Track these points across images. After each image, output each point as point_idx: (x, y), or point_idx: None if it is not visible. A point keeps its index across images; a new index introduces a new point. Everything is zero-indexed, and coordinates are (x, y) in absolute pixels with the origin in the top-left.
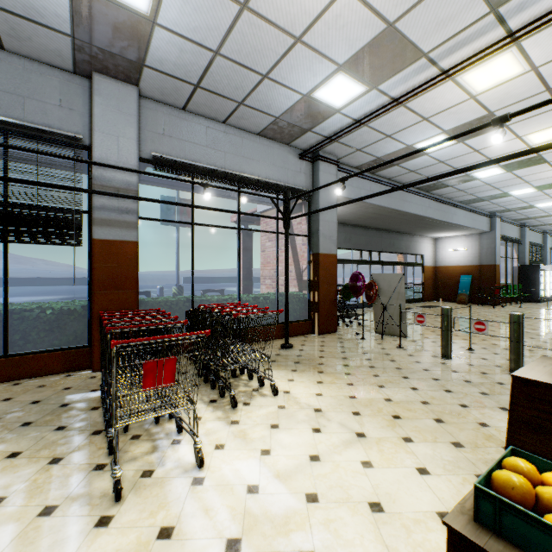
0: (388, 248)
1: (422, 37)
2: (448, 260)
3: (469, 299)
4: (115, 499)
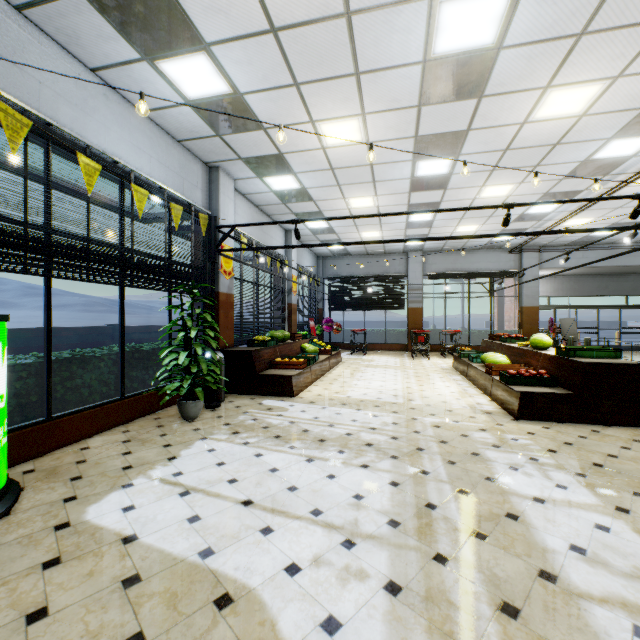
0: None
1: (520, 227)
2: None
3: None
4: (413, 359)
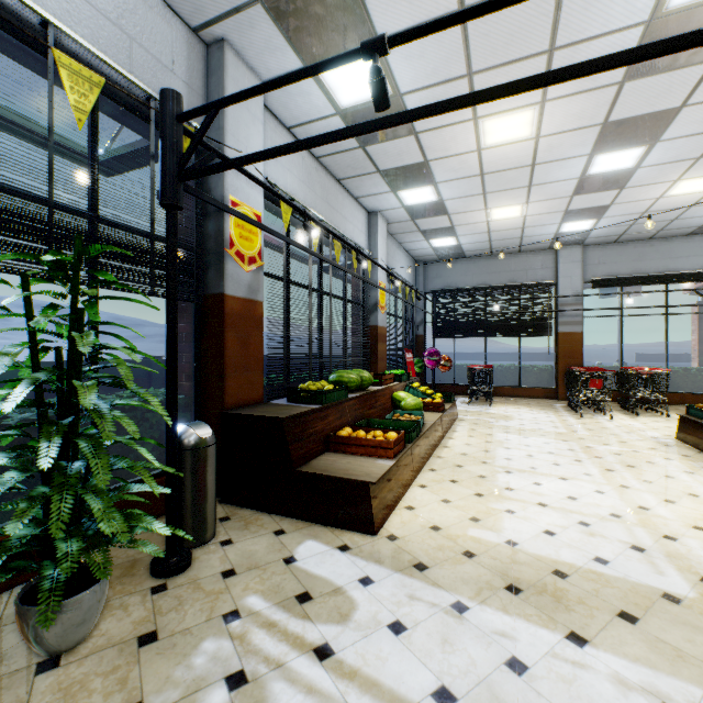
0: None
1: None
2: None
3: None
4: (580, 417)
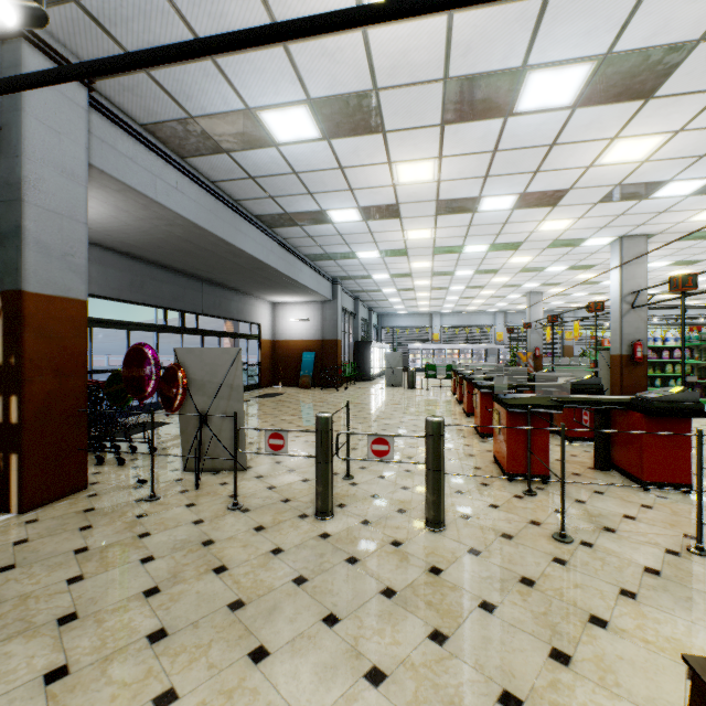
0: (212, 310)
1: None
2: (289, 333)
3: (312, 382)
4: None
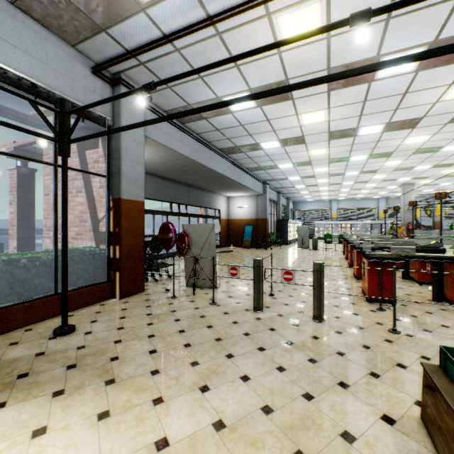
0: (194, 202)
1: None
2: (237, 215)
3: (251, 244)
4: None
